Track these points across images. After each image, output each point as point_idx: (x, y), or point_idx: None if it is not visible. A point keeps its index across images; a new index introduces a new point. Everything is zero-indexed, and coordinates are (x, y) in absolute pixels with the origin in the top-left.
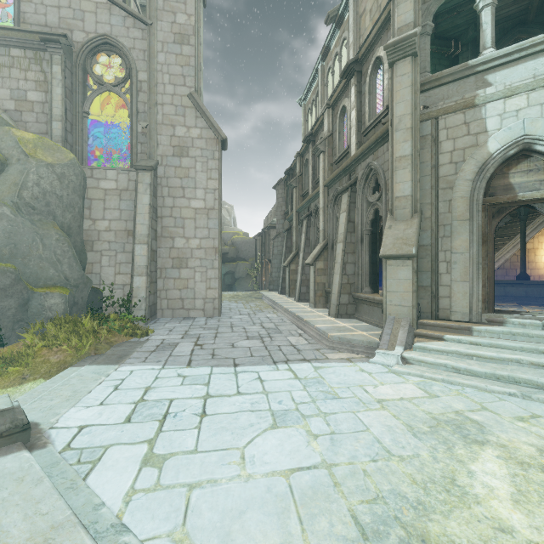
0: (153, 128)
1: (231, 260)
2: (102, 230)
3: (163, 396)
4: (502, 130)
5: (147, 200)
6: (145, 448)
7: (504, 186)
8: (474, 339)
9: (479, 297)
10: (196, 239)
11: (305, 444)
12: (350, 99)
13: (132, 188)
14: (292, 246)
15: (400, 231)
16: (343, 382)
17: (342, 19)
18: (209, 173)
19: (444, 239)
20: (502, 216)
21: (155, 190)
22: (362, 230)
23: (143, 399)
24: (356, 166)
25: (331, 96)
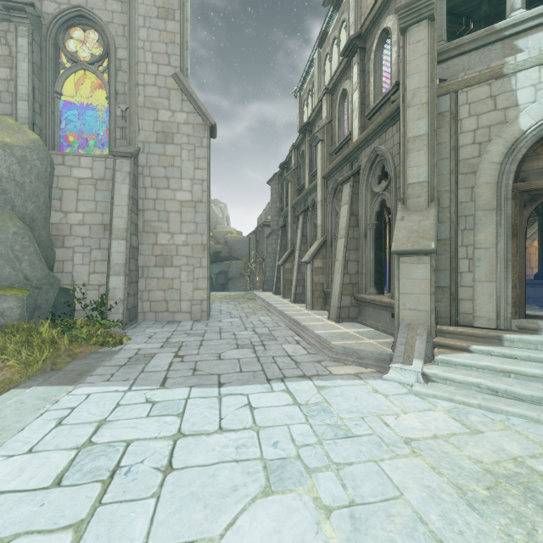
0: (134, 112)
1: (224, 259)
2: (75, 224)
3: (119, 436)
4: (537, 103)
5: (126, 190)
6: (67, 542)
7: (538, 169)
8: (508, 351)
9: (509, 299)
10: (182, 234)
11: (314, 529)
12: (352, 80)
13: (109, 177)
14: (287, 244)
15: (415, 223)
16: (355, 409)
17: (340, 0)
18: (196, 162)
19: (465, 232)
20: (536, 204)
21: (135, 180)
22: (366, 224)
23: (90, 441)
24: (359, 153)
25: (330, 79)
